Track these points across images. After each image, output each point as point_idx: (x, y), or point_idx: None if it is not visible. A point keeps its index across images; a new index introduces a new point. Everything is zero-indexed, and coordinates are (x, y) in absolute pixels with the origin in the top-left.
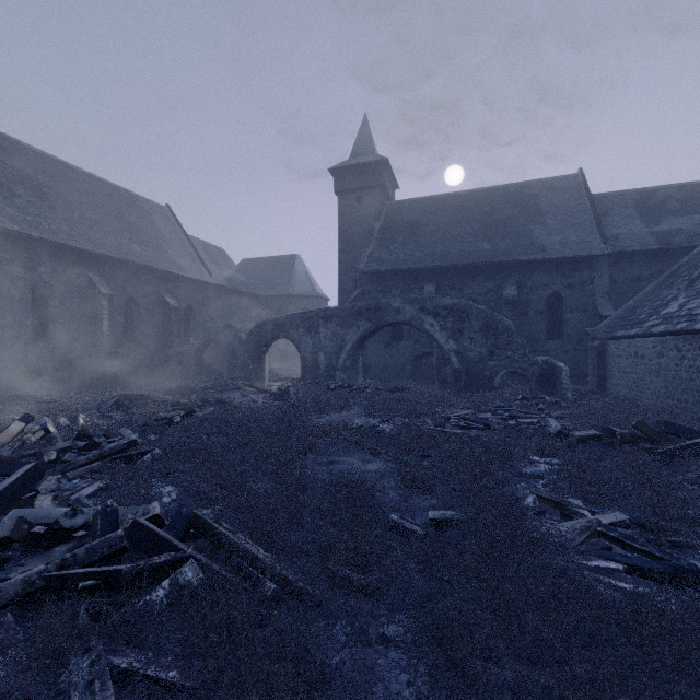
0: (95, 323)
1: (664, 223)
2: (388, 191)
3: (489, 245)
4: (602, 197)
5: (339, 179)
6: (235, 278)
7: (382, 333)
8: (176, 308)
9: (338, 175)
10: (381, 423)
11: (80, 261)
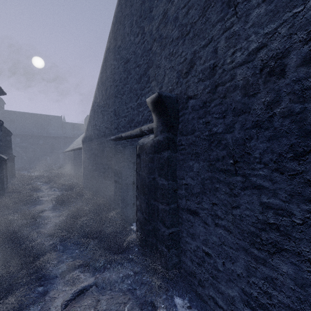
0: None
1: (75, 131)
2: (2, 106)
3: (36, 130)
4: (66, 123)
5: None
6: None
7: None
8: None
9: None
10: None
11: None
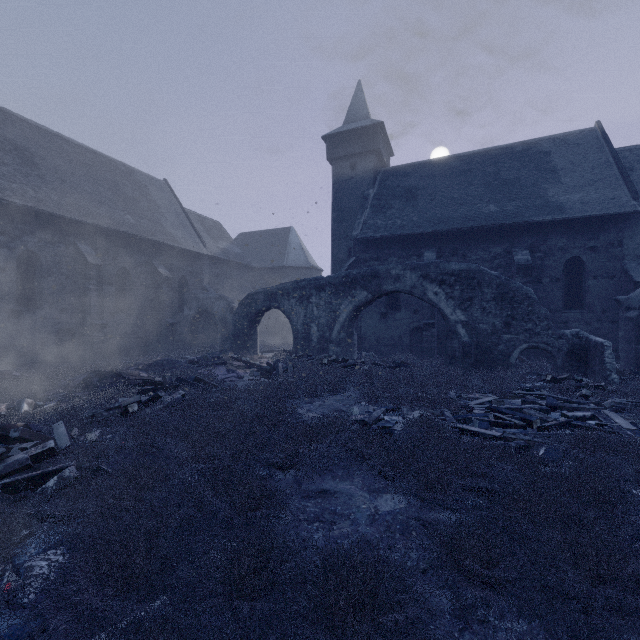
0: (83, 293)
1: None
2: (383, 157)
3: (496, 207)
4: (624, 151)
5: (332, 146)
6: (230, 250)
7: (377, 303)
8: (168, 279)
9: (331, 142)
10: (385, 414)
11: (68, 231)
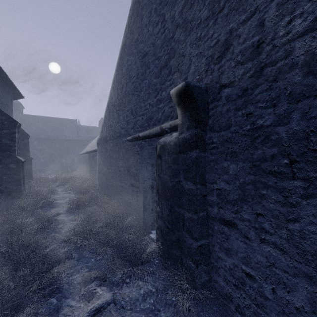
0: None
1: (89, 134)
2: (21, 111)
3: (53, 134)
4: (80, 126)
5: None
6: None
7: None
8: None
9: None
10: None
11: None
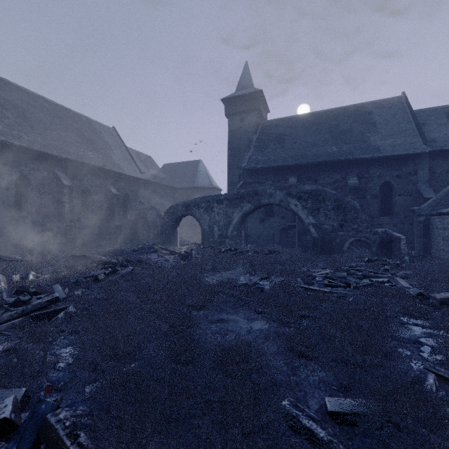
0: (60, 205)
1: None
2: (262, 114)
3: (336, 148)
4: (420, 112)
5: (228, 106)
6: (158, 175)
7: (258, 211)
8: (117, 195)
9: (227, 103)
10: (260, 280)
11: (50, 163)
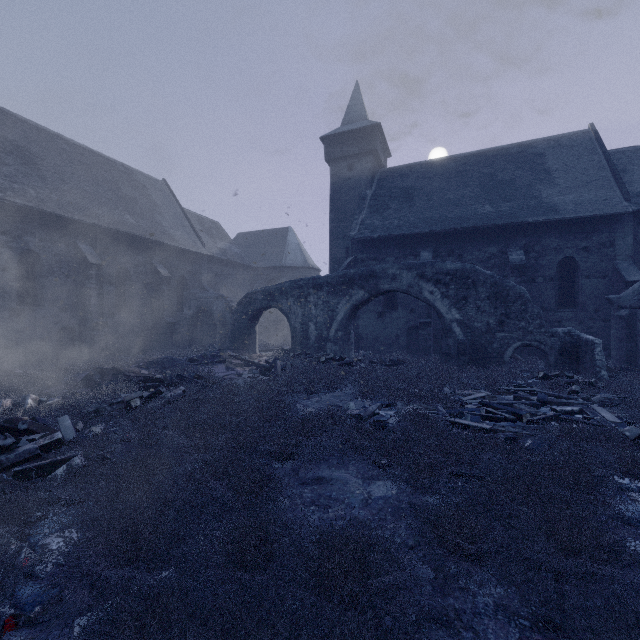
0: (83, 292)
1: None
2: (381, 158)
3: (491, 207)
4: (617, 153)
5: (330, 147)
6: (229, 250)
7: (375, 302)
8: (168, 279)
9: (329, 143)
10: (380, 409)
11: (69, 231)
